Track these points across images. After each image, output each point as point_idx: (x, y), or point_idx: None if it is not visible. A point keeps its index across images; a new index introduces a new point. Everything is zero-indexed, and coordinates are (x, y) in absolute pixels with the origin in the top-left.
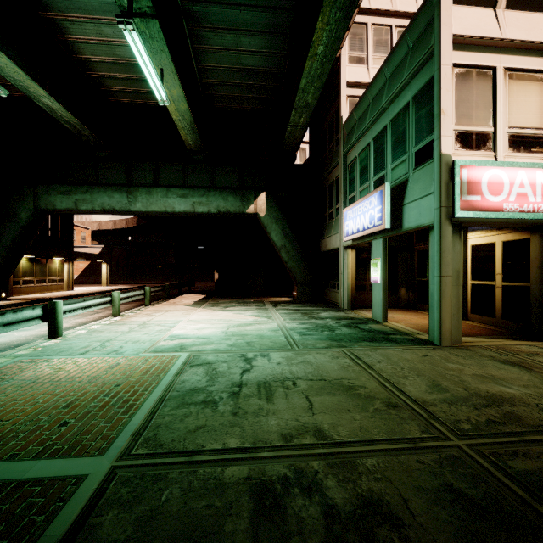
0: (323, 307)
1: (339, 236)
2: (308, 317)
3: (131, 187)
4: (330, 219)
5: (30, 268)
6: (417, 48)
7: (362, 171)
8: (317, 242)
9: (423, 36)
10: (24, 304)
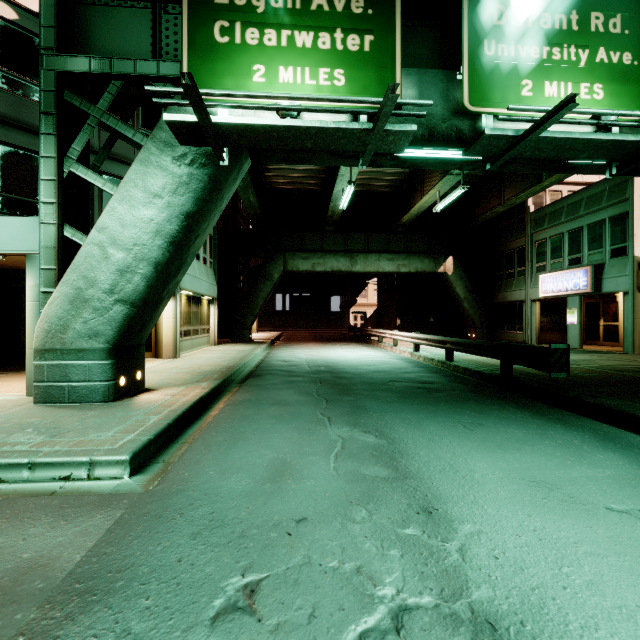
0: None
1: (526, 292)
2: None
3: (353, 254)
4: (508, 277)
5: None
6: (614, 193)
7: (554, 250)
8: (491, 294)
9: (618, 187)
10: (271, 342)
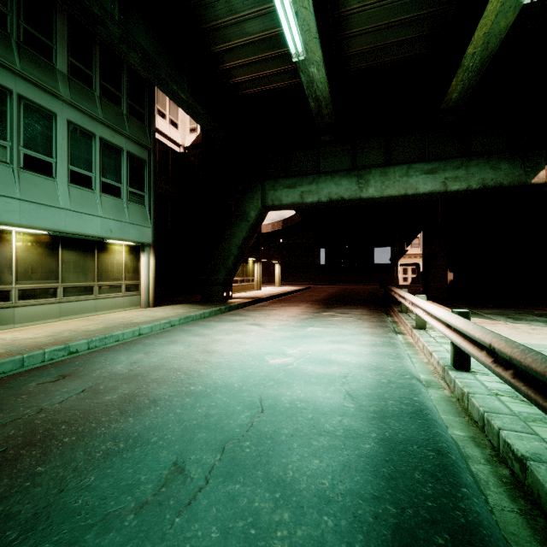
0: None
1: None
2: None
3: (362, 170)
4: None
5: None
6: None
7: None
8: None
9: None
10: (250, 303)
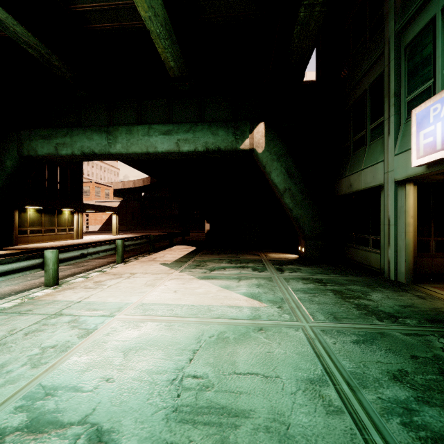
0: (357, 276)
1: (384, 166)
2: (357, 309)
3: (111, 127)
4: (356, 148)
5: (38, 218)
6: None
7: None
8: (332, 183)
9: None
10: (12, 254)
